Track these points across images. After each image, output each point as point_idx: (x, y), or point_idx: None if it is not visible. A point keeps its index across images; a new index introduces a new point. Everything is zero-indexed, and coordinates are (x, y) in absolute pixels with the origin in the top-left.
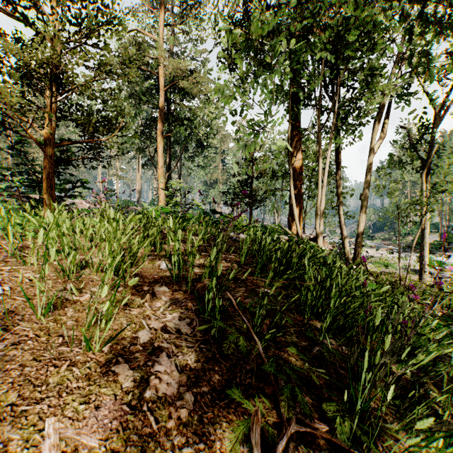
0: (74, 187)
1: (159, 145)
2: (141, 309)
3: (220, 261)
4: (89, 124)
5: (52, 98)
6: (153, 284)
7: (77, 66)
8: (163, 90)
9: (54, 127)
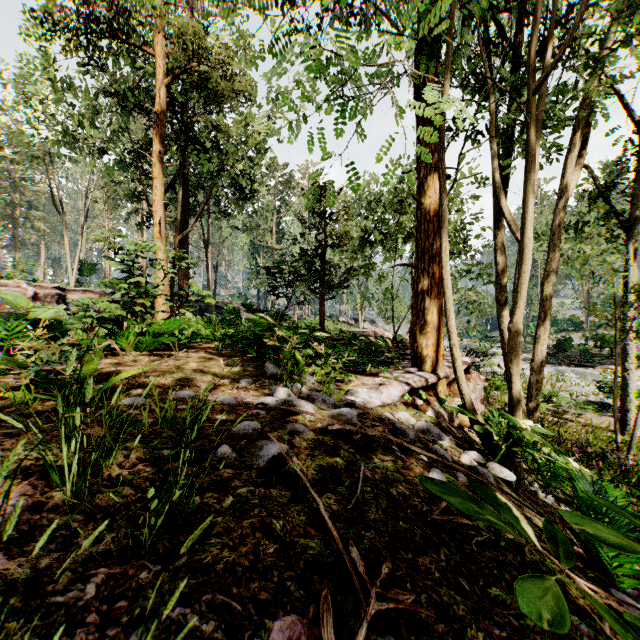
0: None
1: (156, 182)
2: None
3: None
4: None
5: None
6: None
7: None
8: (163, 81)
9: None
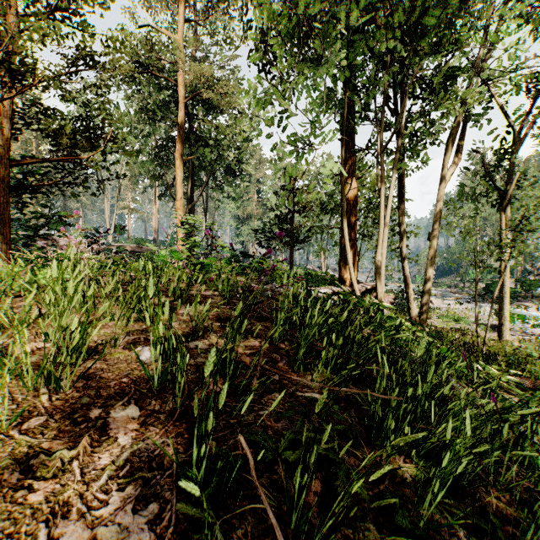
0: (49, 224)
1: (178, 171)
2: (58, 482)
3: (244, 336)
4: (60, 133)
5: (6, 95)
6: (113, 399)
7: (39, 48)
8: (182, 102)
9: (10, 138)
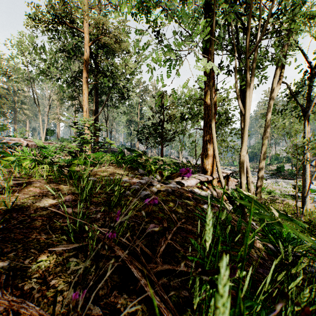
0: None
1: (84, 91)
2: None
3: None
4: None
5: None
6: None
7: None
8: (87, 44)
9: None
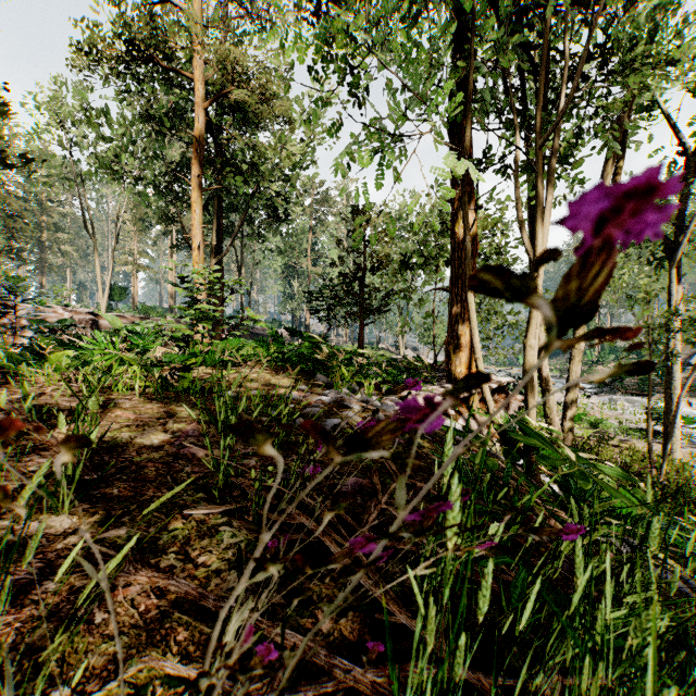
0: None
1: (195, 206)
2: None
3: None
4: None
5: None
6: None
7: None
8: (201, 105)
9: None
